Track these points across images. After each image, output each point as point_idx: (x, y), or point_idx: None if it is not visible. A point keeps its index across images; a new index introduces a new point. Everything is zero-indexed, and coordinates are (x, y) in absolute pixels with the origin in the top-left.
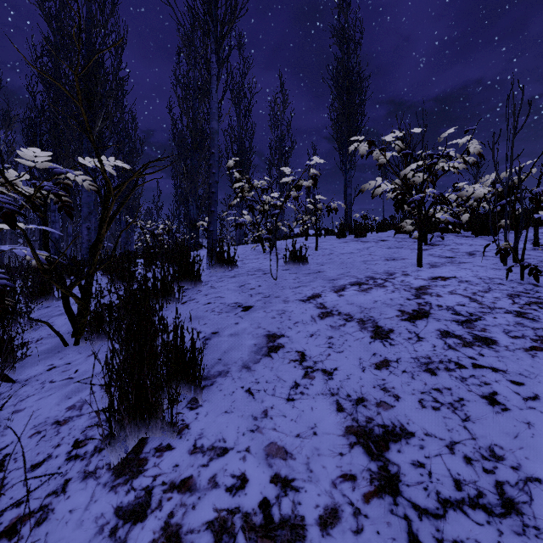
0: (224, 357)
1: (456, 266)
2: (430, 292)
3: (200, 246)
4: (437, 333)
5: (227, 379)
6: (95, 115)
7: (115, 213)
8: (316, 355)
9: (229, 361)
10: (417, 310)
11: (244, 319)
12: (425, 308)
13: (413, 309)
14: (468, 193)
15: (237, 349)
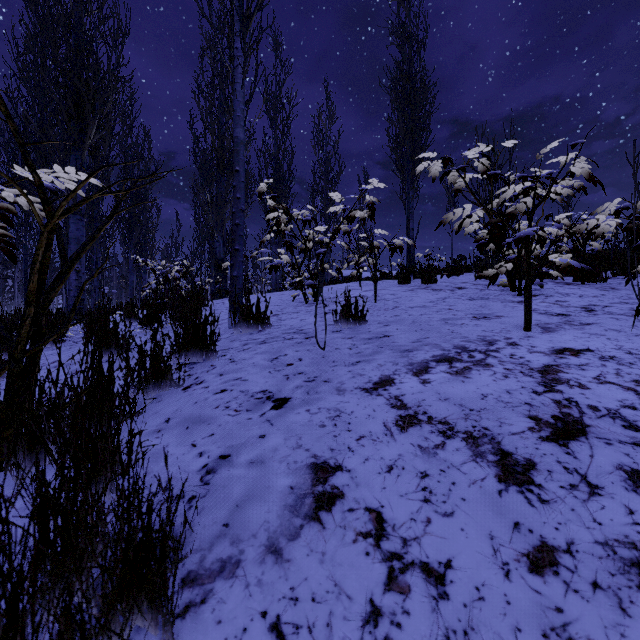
0: (234, 520)
1: (580, 330)
2: (565, 378)
3: (226, 293)
4: (622, 477)
5: (235, 586)
6: (86, 124)
7: (78, 253)
8: (405, 520)
9: (243, 530)
10: (562, 418)
11: (275, 427)
12: (572, 413)
13: (553, 414)
14: (589, 227)
15: (260, 500)
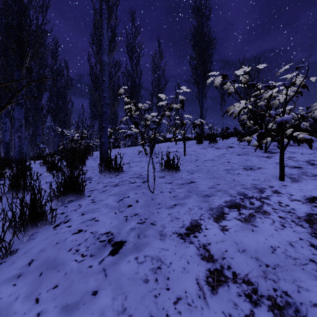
0: None
1: (315, 181)
2: None
3: None
4: None
5: None
6: (24, 55)
7: None
8: None
9: None
10: None
11: (108, 279)
12: None
13: None
14: (314, 115)
15: None
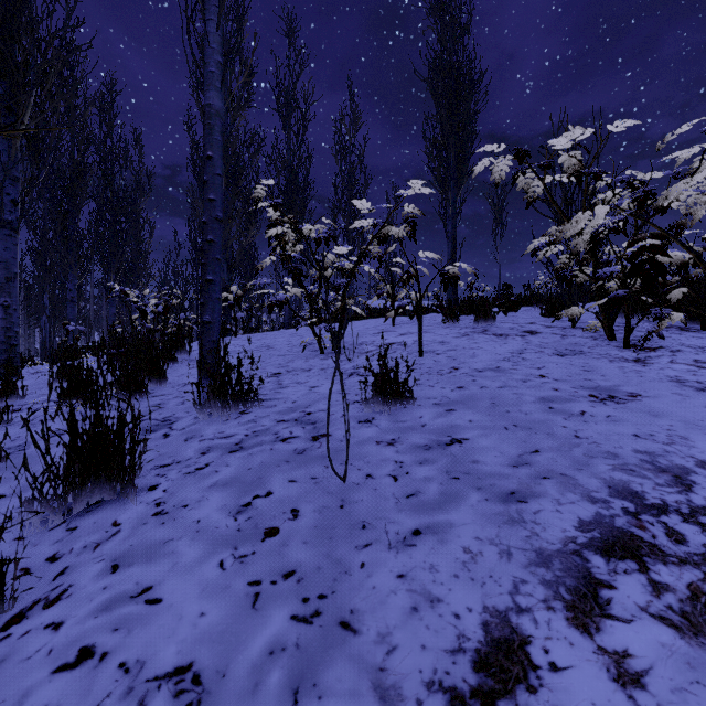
0: None
1: None
2: None
3: (225, 330)
4: None
5: None
6: (17, 103)
7: None
8: None
9: None
10: None
11: None
12: None
13: None
14: None
15: None
